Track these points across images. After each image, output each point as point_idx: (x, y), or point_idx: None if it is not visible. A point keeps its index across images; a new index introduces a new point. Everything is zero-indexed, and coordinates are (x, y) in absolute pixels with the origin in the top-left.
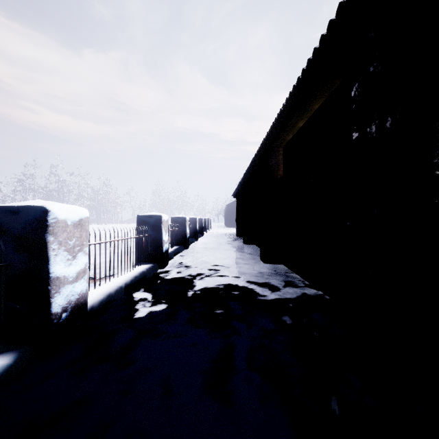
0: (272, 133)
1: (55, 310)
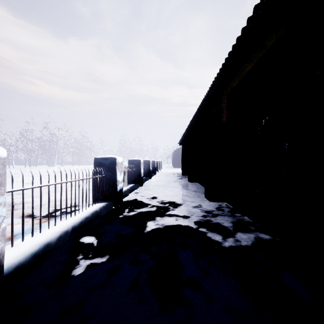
0: (217, 81)
1: None
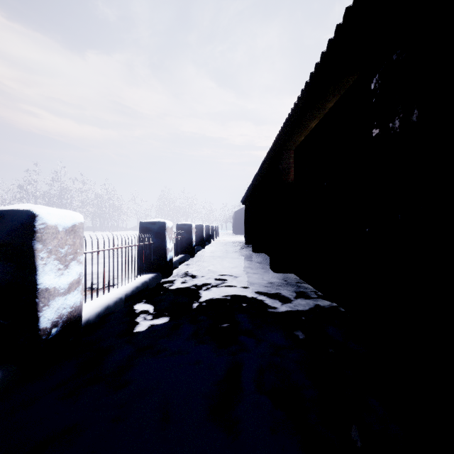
0: (283, 135)
1: (43, 325)
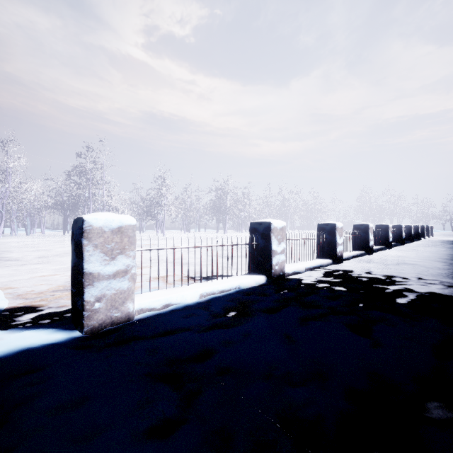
0: None
1: (370, 245)
